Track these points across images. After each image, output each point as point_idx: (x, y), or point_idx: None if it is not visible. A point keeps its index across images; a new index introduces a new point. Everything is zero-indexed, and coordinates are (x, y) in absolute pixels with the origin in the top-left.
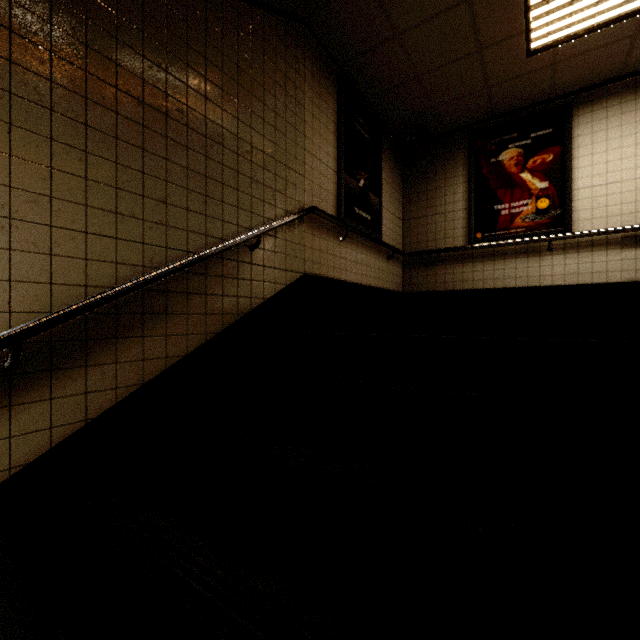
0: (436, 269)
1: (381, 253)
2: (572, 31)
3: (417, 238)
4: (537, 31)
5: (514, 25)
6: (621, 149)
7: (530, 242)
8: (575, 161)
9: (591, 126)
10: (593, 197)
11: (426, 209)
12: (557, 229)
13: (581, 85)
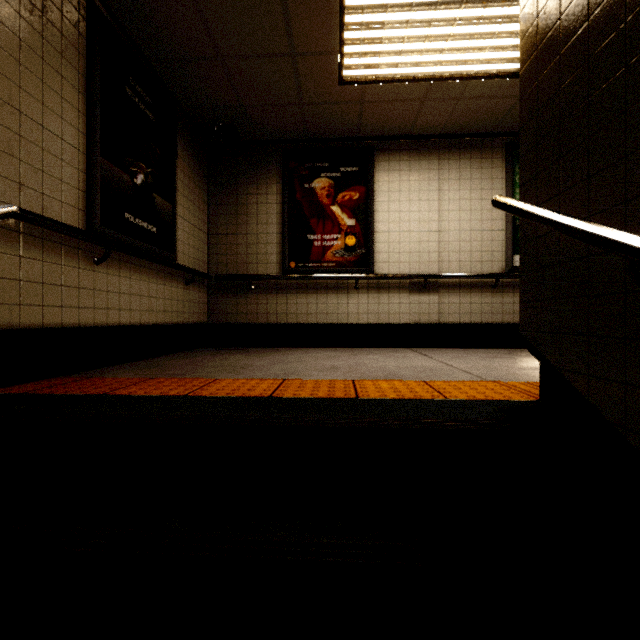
0: (248, 298)
1: (176, 277)
2: (379, 73)
3: (226, 258)
4: (350, 58)
5: (328, 40)
6: (409, 202)
7: (340, 279)
8: (376, 204)
9: (388, 174)
10: (390, 242)
11: (237, 225)
12: (362, 268)
13: (381, 133)
